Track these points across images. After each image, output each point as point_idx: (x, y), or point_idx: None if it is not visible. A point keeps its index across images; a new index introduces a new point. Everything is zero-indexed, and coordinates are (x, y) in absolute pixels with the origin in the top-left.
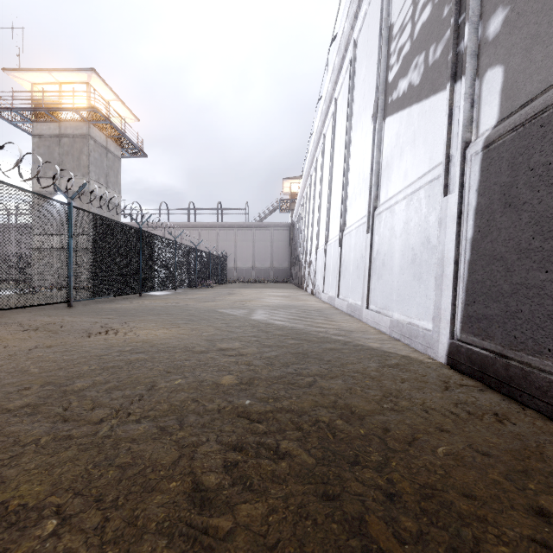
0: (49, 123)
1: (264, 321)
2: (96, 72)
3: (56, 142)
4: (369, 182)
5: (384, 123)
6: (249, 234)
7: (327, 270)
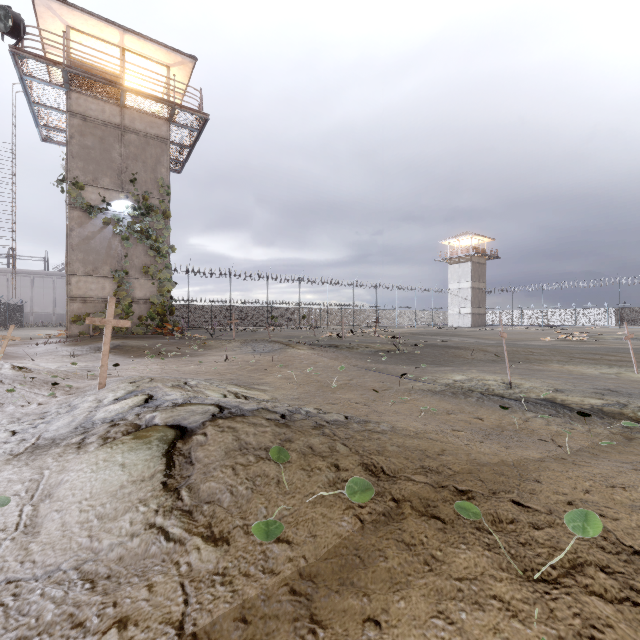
0: None
1: None
2: None
3: None
4: None
5: None
6: (49, 282)
7: None
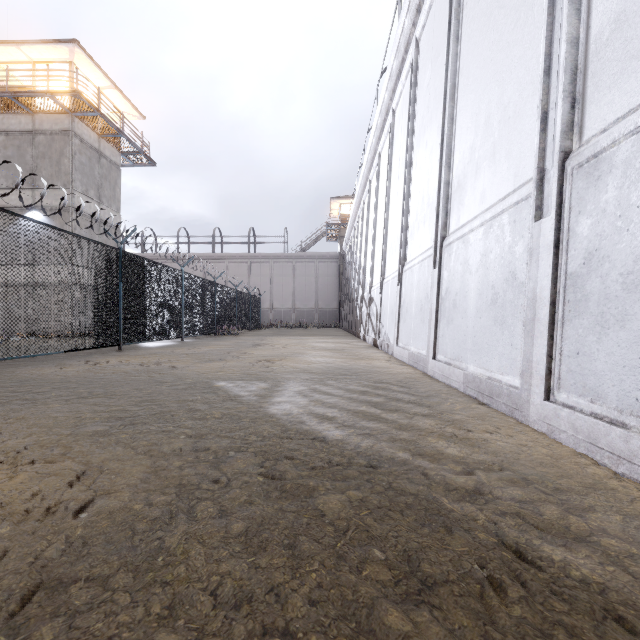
0: (19, 115)
1: (296, 427)
2: (80, 45)
3: (29, 140)
4: (540, 102)
5: None
6: (288, 267)
7: (403, 309)
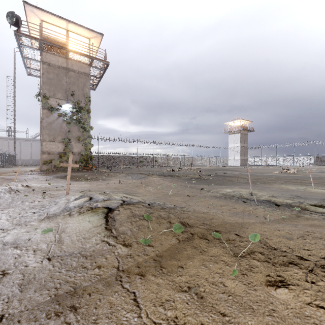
0: None
1: None
2: None
3: None
4: None
5: None
6: (29, 143)
7: None
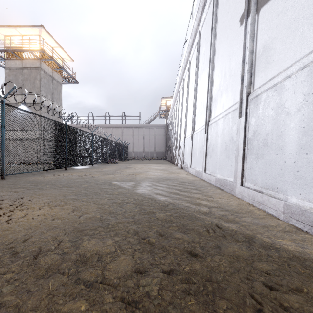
0: (15, 60)
1: (148, 196)
2: (44, 27)
3: (20, 72)
4: (240, 72)
5: (259, 14)
6: (141, 131)
7: (193, 151)
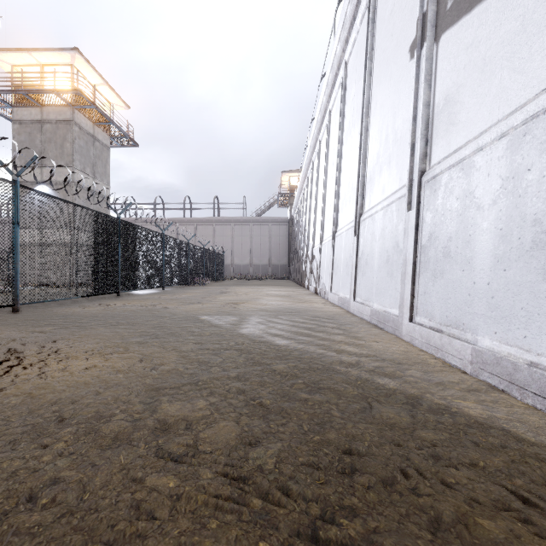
0: (30, 108)
1: (258, 339)
2: (80, 52)
3: (38, 128)
4: (410, 137)
5: (438, 44)
6: (246, 229)
7: (335, 265)
